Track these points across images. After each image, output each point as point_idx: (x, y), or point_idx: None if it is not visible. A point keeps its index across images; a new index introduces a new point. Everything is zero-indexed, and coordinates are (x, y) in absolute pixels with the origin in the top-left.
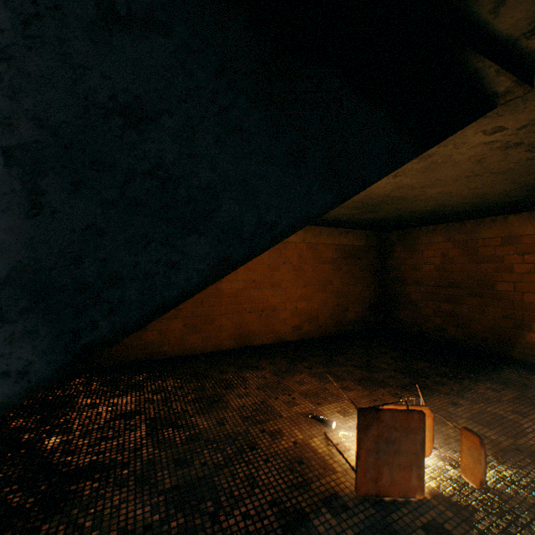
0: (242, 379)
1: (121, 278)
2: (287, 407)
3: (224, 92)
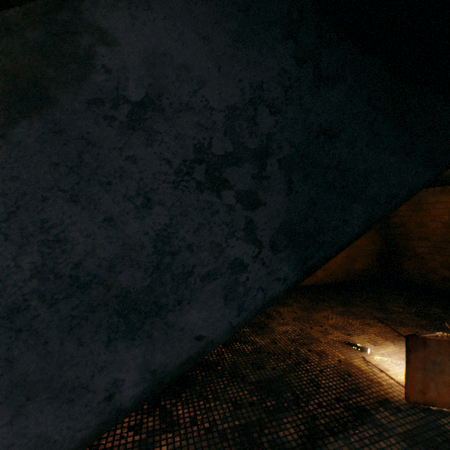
0: (277, 312)
1: (323, 229)
2: (322, 335)
3: (370, 113)
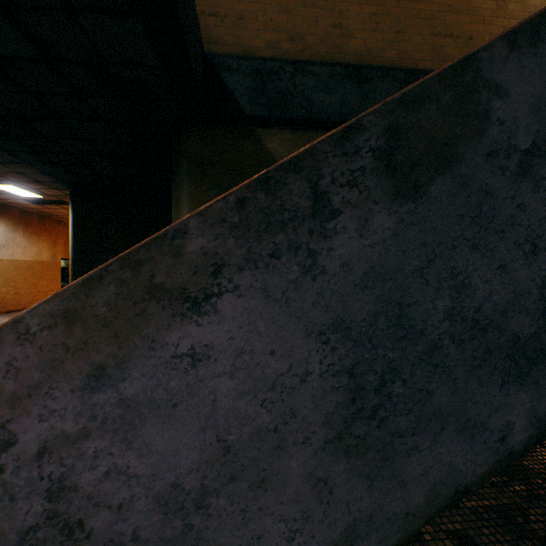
0: None
1: None
2: None
3: None
